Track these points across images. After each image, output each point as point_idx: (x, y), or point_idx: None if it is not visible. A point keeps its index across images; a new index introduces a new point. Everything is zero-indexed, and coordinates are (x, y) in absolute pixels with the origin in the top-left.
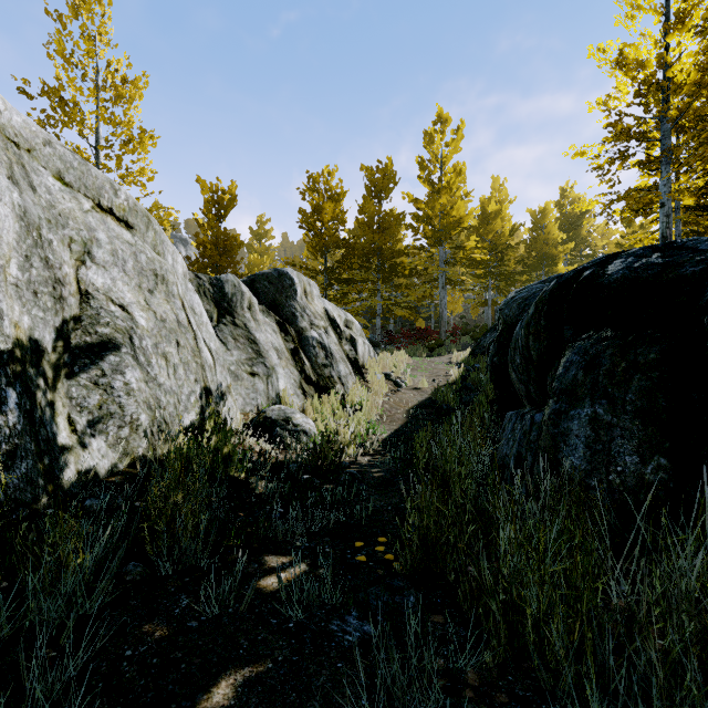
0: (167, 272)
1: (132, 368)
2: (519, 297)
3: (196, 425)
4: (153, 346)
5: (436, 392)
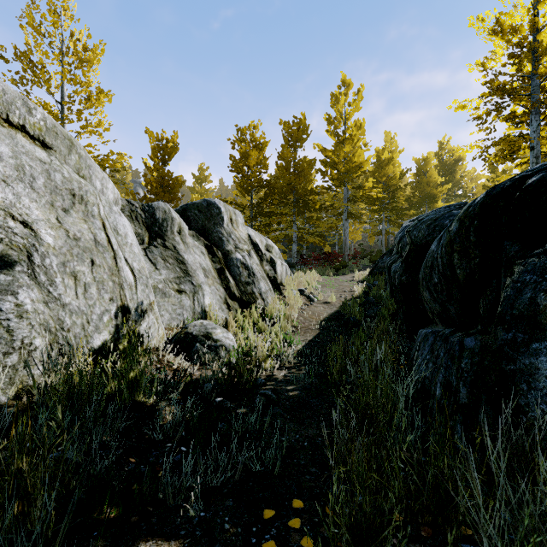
0: (87, 193)
1: (27, 288)
2: (427, 218)
3: (108, 345)
4: (59, 265)
5: (343, 306)
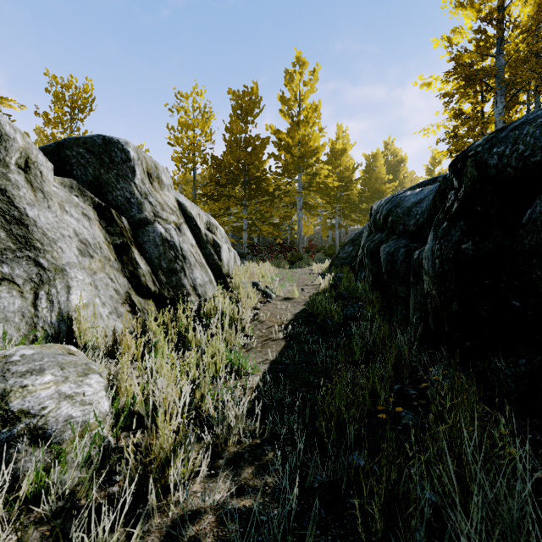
0: None
1: None
2: (525, 119)
3: None
4: None
5: (312, 302)
